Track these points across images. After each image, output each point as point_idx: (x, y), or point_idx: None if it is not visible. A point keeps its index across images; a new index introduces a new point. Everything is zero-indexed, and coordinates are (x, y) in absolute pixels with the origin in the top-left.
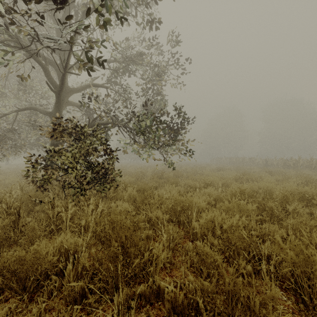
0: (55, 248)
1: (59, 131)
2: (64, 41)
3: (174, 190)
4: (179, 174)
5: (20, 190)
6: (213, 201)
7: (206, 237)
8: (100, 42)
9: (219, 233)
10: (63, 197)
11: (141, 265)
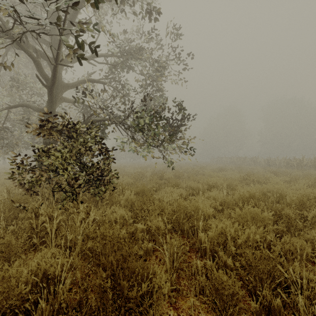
0: (30, 273)
1: (47, 127)
2: (49, 22)
3: (176, 194)
4: (179, 174)
5: (6, 193)
6: (219, 206)
7: (217, 254)
8: (92, 25)
9: (232, 249)
10: (53, 202)
11: (138, 299)
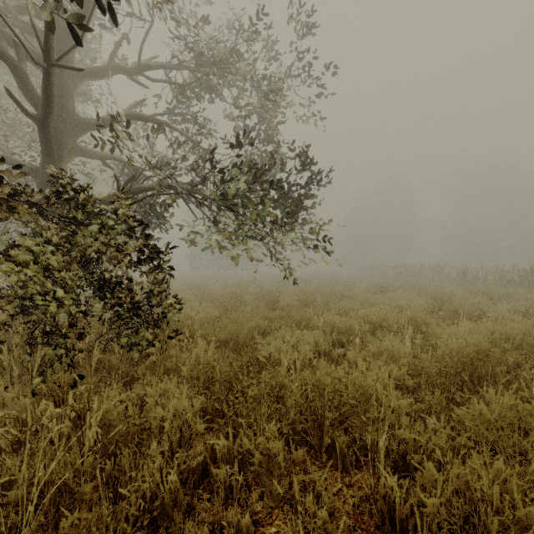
0: None
1: (3, 196)
2: None
3: (307, 347)
4: (308, 298)
5: None
6: (409, 380)
7: None
8: None
9: None
10: (35, 366)
11: None
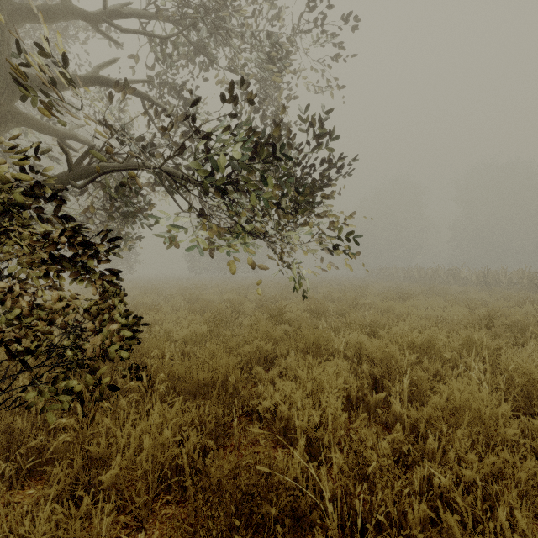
0: None
1: None
2: None
3: (339, 404)
4: (319, 307)
5: None
6: None
7: None
8: None
9: None
10: None
11: None
